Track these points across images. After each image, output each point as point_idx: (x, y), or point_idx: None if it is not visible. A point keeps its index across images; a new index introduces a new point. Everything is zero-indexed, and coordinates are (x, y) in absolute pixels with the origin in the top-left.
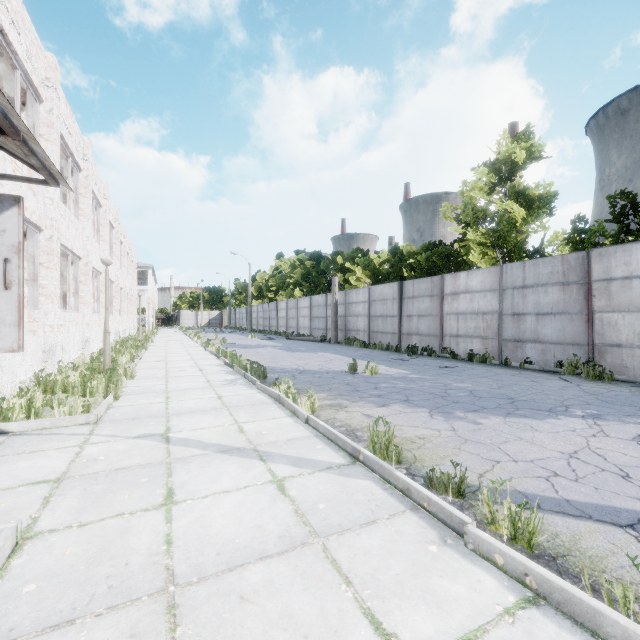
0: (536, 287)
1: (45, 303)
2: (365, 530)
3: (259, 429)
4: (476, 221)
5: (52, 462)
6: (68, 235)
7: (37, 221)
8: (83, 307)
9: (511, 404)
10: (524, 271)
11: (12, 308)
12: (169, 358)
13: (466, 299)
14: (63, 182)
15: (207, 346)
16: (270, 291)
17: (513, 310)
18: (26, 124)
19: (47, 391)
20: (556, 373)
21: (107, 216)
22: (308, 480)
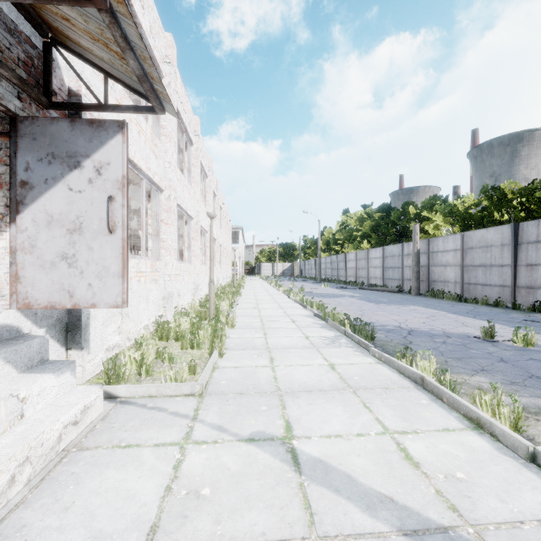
0: None
1: (165, 255)
2: None
3: (441, 460)
4: None
5: (142, 484)
6: (183, 197)
7: (158, 182)
8: (194, 259)
9: None
10: None
11: (116, 255)
12: (260, 305)
13: None
14: (167, 104)
15: (289, 294)
16: (337, 244)
17: None
18: None
19: (163, 338)
20: None
21: (211, 185)
22: None
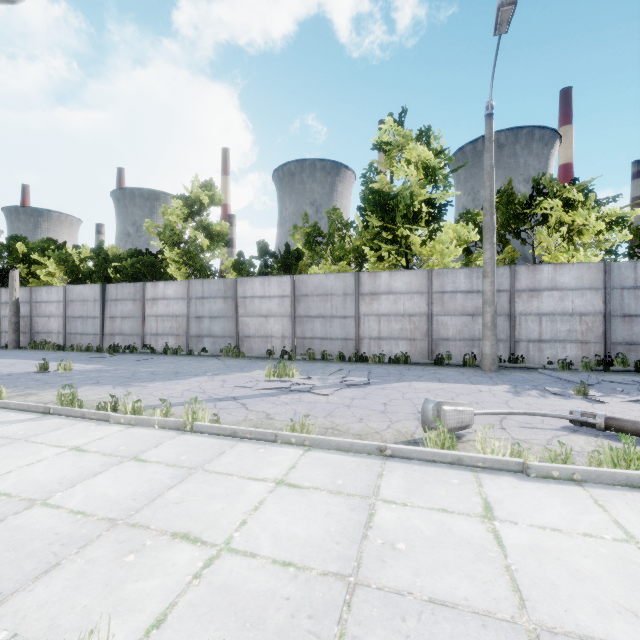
0: (210, 299)
1: None
2: (54, 432)
3: None
4: (172, 242)
5: None
6: None
7: None
8: None
9: (175, 375)
10: (203, 287)
11: None
12: None
13: (164, 304)
14: None
15: None
16: None
17: (196, 314)
18: None
19: None
20: (219, 356)
21: None
22: (7, 427)
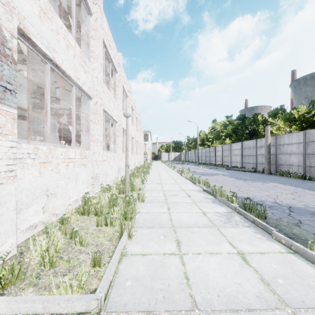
0: None
1: (93, 146)
2: None
3: None
4: None
5: None
6: (109, 106)
7: (87, 90)
8: (118, 150)
9: None
10: None
11: None
12: (162, 181)
13: None
14: None
15: (181, 173)
16: (208, 141)
17: None
18: (83, 31)
19: (85, 213)
20: None
21: (130, 102)
22: None
